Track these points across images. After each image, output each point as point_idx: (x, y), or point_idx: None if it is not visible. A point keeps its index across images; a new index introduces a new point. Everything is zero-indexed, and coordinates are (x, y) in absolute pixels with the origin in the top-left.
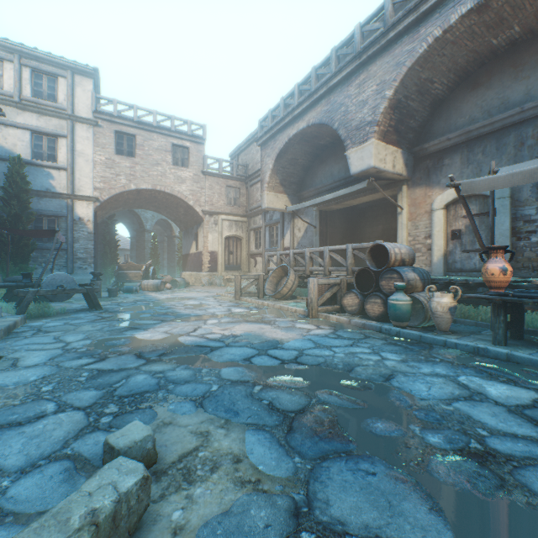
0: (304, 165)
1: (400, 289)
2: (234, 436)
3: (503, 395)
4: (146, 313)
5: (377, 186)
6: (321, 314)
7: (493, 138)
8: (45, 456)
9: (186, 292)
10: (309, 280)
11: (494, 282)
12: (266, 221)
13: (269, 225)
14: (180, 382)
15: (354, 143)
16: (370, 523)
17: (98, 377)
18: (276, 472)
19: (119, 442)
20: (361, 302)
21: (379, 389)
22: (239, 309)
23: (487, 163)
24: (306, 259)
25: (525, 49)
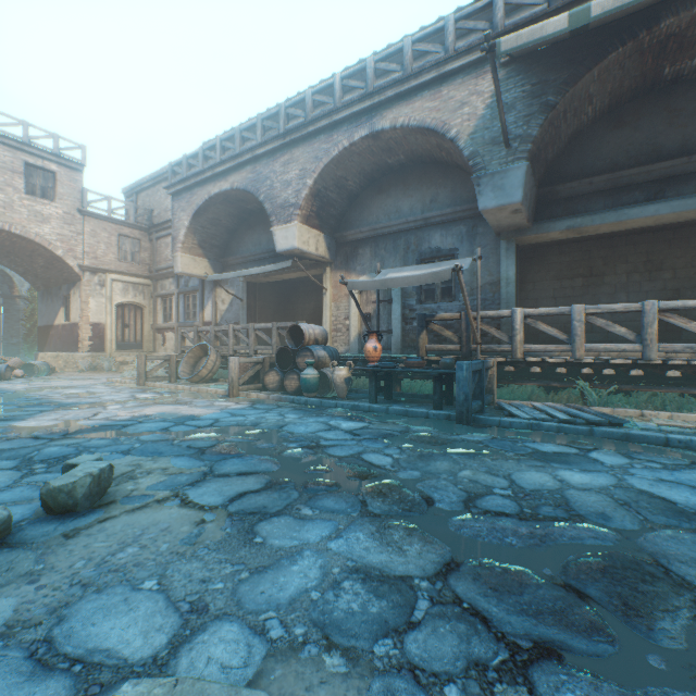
0: (230, 227)
1: (310, 365)
2: (162, 462)
3: (349, 426)
4: (8, 405)
5: (302, 266)
6: (243, 393)
7: (391, 238)
8: (4, 487)
9: (55, 381)
10: (231, 359)
11: (371, 358)
12: (179, 287)
13: (184, 293)
14: (101, 447)
15: (280, 221)
16: (243, 470)
17: (3, 453)
18: (194, 467)
19: (80, 461)
20: (281, 379)
21: (273, 432)
22: (146, 395)
23: (388, 259)
24: (230, 337)
25: (410, 173)
